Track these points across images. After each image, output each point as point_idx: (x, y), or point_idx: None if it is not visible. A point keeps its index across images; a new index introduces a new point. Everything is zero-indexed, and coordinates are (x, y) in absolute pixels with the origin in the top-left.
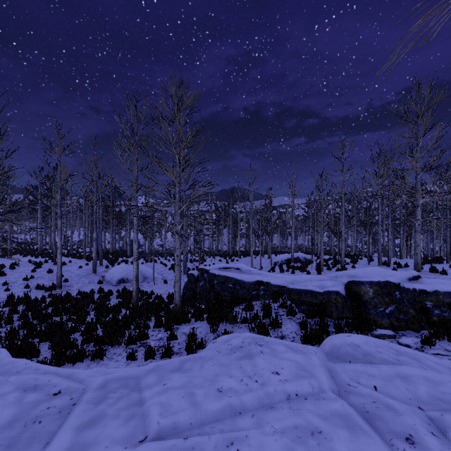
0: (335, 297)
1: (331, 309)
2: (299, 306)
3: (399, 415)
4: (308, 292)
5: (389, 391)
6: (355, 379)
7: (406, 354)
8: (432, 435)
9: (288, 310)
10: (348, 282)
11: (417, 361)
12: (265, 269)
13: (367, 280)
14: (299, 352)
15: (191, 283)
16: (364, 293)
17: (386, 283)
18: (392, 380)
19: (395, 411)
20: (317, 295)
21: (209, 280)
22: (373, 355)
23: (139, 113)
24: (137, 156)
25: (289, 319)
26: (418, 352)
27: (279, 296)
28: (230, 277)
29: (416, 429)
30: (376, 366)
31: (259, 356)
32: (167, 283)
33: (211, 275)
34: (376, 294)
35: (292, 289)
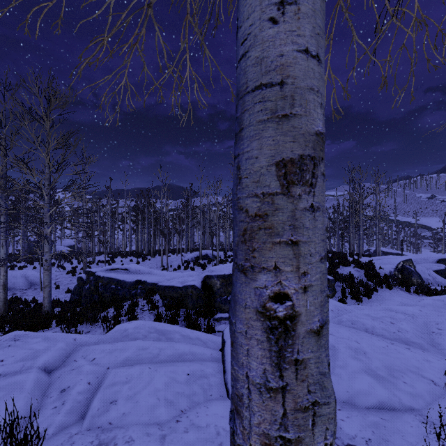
0: (191, 290)
1: (188, 300)
2: (163, 301)
3: (79, 375)
4: (170, 288)
5: (101, 360)
6: (86, 355)
7: (160, 332)
8: (86, 384)
9: (150, 305)
10: (204, 276)
11: (162, 336)
12: (174, 267)
13: (216, 274)
14: (51, 341)
15: (79, 287)
16: (214, 285)
17: (229, 276)
18: (113, 352)
19: (80, 373)
20: (177, 290)
21: (94, 283)
22: (129, 335)
23: (5, 104)
24: (3, 151)
25: (150, 313)
26: (179, 329)
27: (152, 293)
28: (113, 278)
29: (78, 382)
30: (115, 344)
31: (1, 350)
32: (59, 288)
33: (96, 277)
34: (222, 285)
35: (160, 286)
